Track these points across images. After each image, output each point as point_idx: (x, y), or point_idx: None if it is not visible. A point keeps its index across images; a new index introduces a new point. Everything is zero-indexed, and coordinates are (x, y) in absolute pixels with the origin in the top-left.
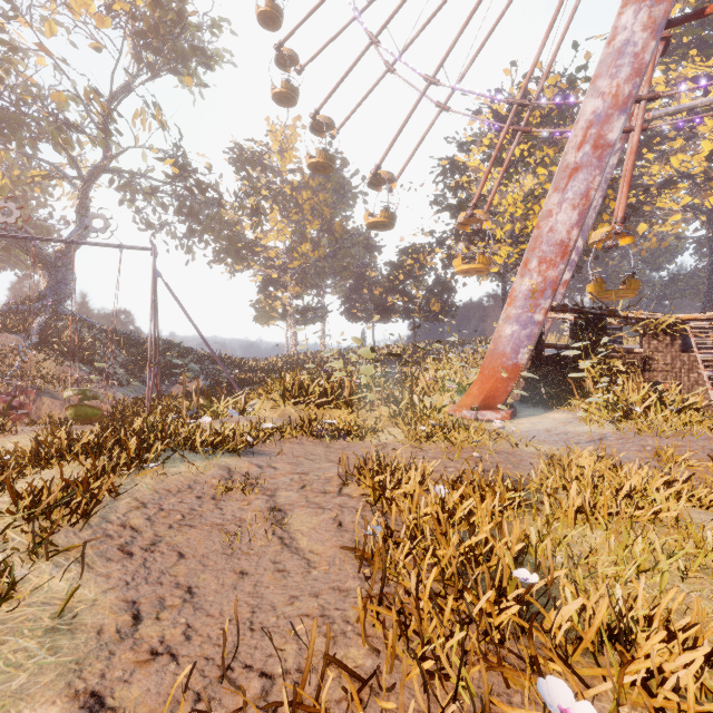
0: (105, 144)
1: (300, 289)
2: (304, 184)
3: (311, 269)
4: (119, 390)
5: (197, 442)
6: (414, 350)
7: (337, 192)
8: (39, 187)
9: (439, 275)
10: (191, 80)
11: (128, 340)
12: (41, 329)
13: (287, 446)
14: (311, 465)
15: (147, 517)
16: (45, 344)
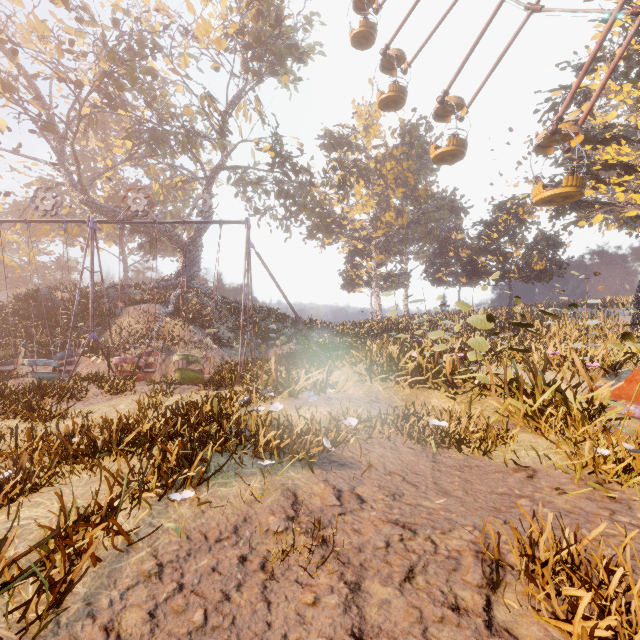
0: (222, 146)
1: (383, 256)
2: (388, 156)
3: (394, 237)
4: (228, 351)
5: (260, 443)
6: (510, 314)
7: (420, 158)
8: (184, 192)
9: (542, 230)
10: (287, 78)
11: (237, 308)
12: (177, 300)
13: (377, 451)
14: (414, 497)
15: (152, 607)
16: (178, 312)
